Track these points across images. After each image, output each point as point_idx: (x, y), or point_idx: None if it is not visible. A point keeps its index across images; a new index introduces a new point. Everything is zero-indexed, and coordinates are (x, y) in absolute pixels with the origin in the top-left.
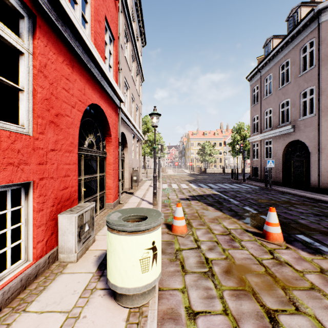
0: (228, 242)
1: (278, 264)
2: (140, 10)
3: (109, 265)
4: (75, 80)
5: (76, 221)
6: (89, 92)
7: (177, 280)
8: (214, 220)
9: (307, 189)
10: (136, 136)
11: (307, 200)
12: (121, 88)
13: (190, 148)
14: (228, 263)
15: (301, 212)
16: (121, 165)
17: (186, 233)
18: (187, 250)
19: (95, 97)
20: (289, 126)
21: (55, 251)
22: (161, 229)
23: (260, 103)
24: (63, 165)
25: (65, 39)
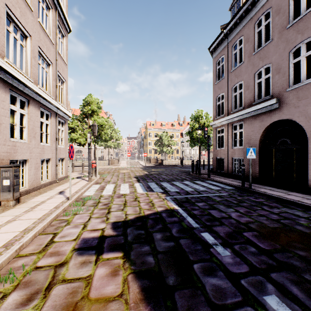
0: None
1: None
2: None
3: None
4: None
5: None
6: None
7: None
8: None
9: (303, 191)
10: (40, 104)
11: None
12: None
13: (148, 139)
14: None
15: None
16: None
17: None
18: None
19: None
20: (273, 100)
21: None
22: None
23: (226, 78)
24: None
25: None
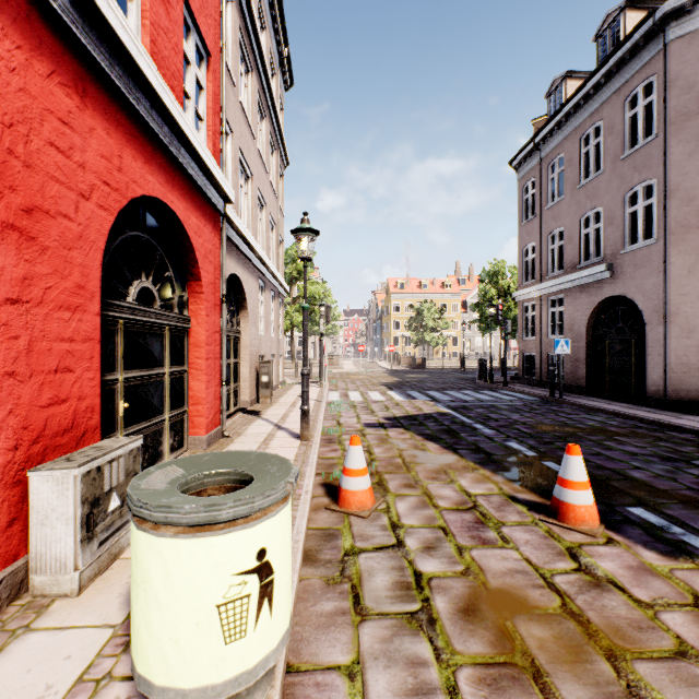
0: (472, 528)
1: (592, 586)
2: (279, 6)
3: (135, 620)
4: (90, 129)
5: (77, 488)
6: (135, 167)
7: (339, 638)
8: (439, 474)
9: (640, 402)
10: (270, 285)
11: (643, 426)
12: (232, 174)
13: (392, 316)
14: (470, 585)
15: (631, 454)
16: (232, 349)
17: (372, 508)
18: (371, 553)
19: (153, 180)
20: (602, 267)
21: (19, 569)
22: (288, 513)
23: (539, 218)
24: (52, 343)
25: (55, 16)
